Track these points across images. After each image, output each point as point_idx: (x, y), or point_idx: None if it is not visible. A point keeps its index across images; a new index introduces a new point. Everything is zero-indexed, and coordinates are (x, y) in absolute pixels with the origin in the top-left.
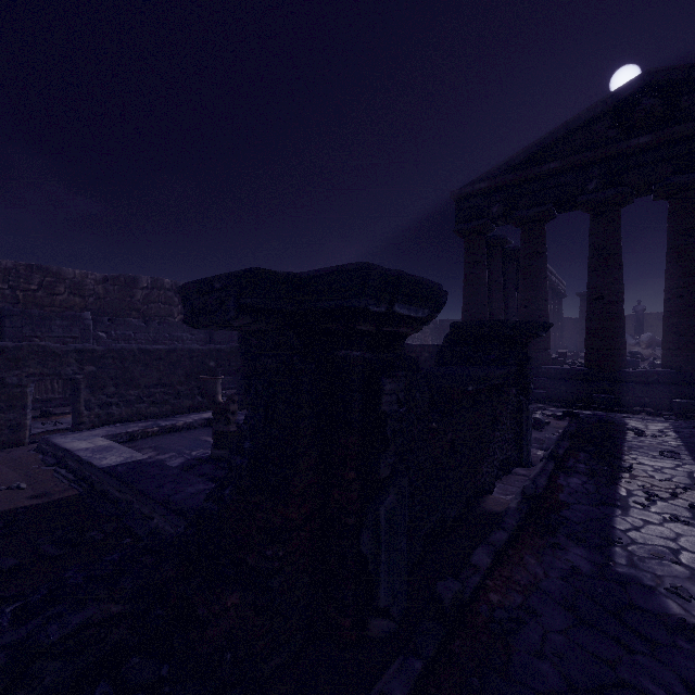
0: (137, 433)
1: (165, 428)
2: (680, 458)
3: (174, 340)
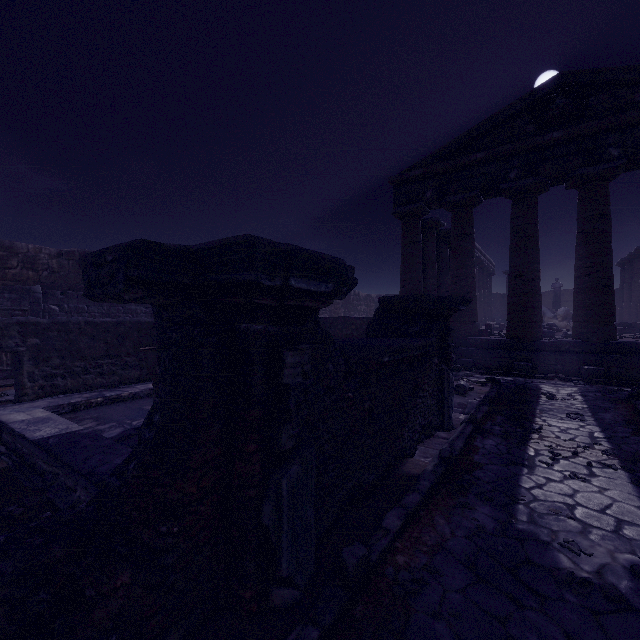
0: (80, 404)
1: (110, 398)
2: (583, 420)
3: (128, 313)
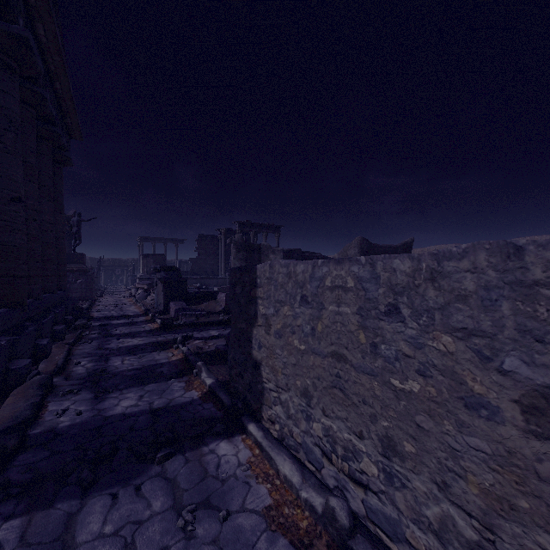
0: None
1: None
2: None
3: None
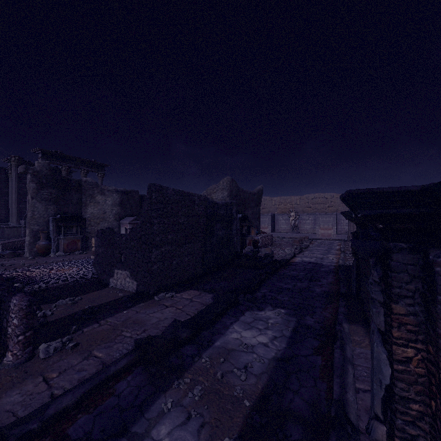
0: None
1: None
2: None
3: None
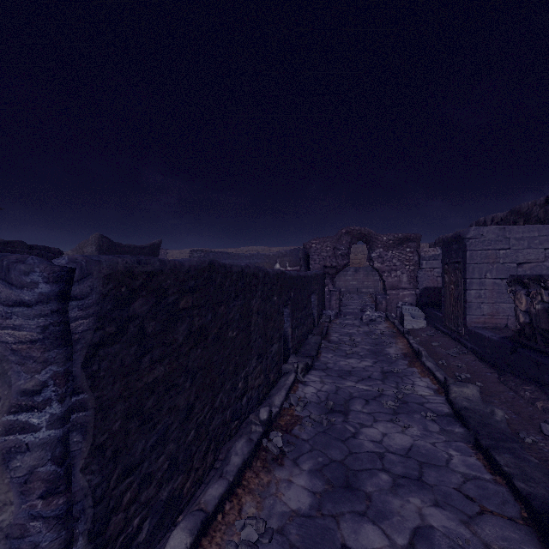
0: None
1: None
2: None
3: None
